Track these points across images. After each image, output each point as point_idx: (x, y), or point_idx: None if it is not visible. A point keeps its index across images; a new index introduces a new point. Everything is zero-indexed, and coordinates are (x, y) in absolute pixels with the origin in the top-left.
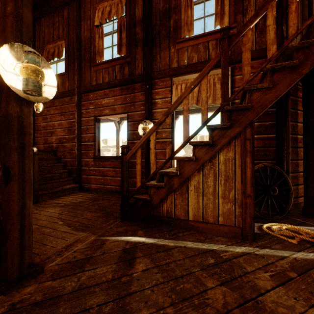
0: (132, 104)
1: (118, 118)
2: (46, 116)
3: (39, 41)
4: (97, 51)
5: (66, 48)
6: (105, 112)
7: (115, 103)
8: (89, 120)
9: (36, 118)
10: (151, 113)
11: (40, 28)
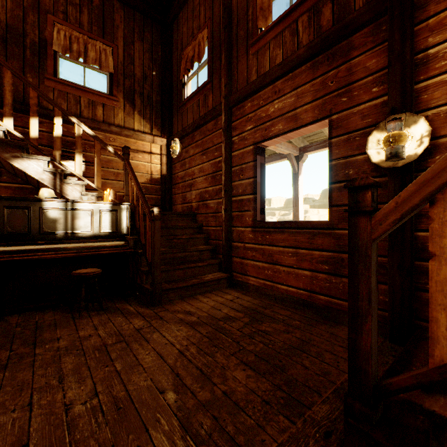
0: (342, 90)
1: (297, 151)
2: (185, 160)
3: (176, 51)
4: (260, 8)
5: (209, 39)
6: (275, 129)
7: (296, 104)
8: (244, 153)
9: (173, 167)
10: (412, 95)
11: (178, 29)
